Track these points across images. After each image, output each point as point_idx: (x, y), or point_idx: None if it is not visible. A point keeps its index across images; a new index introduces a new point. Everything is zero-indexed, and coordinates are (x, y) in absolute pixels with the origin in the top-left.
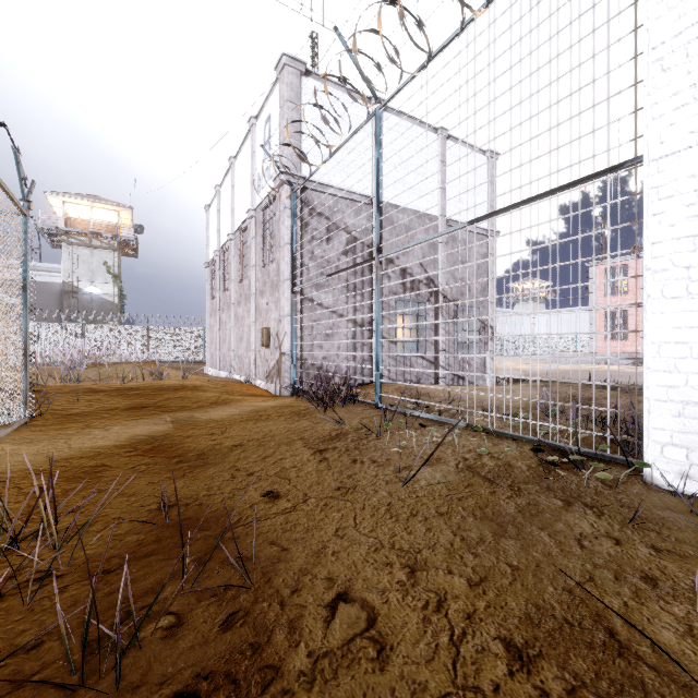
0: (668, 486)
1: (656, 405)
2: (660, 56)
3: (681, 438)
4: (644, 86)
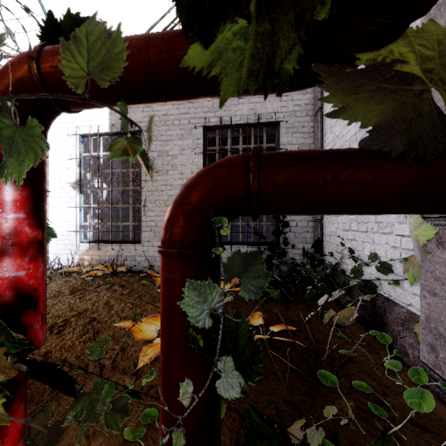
0: (49, 267)
1: (52, 242)
2: (53, 127)
3: (57, 251)
4: (49, 134)
